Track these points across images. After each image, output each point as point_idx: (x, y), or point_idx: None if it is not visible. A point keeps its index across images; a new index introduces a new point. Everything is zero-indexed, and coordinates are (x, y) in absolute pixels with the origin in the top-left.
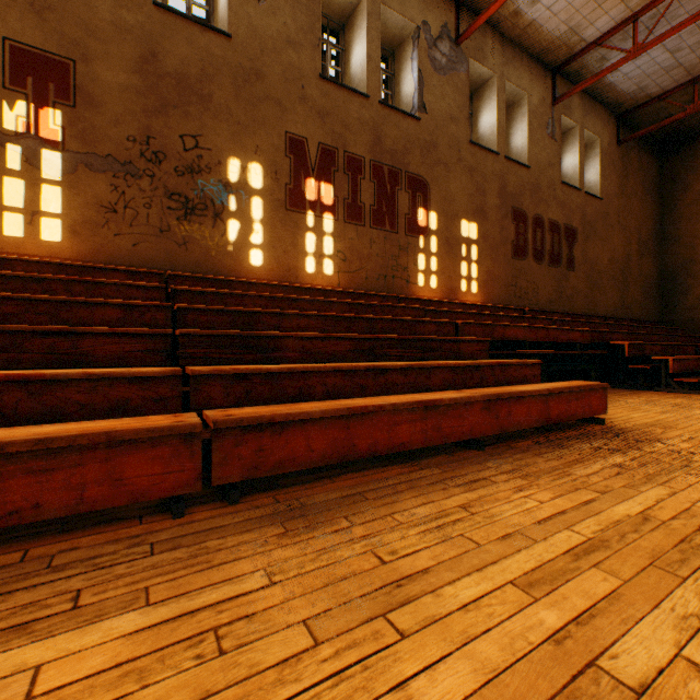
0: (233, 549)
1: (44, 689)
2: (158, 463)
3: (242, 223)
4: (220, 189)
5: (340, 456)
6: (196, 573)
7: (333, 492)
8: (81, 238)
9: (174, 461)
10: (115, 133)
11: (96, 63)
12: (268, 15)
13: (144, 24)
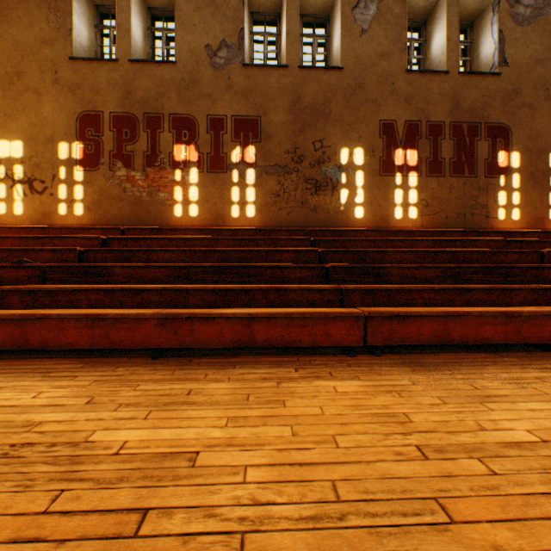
0: (388, 371)
1: (340, 391)
2: (343, 329)
3: (349, 190)
4: (335, 171)
5: (439, 340)
6: (375, 375)
7: (436, 359)
8: (263, 214)
9: (350, 329)
10: (278, 151)
11: (270, 114)
12: (367, 43)
13: (293, 82)
